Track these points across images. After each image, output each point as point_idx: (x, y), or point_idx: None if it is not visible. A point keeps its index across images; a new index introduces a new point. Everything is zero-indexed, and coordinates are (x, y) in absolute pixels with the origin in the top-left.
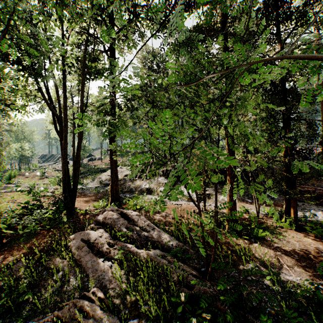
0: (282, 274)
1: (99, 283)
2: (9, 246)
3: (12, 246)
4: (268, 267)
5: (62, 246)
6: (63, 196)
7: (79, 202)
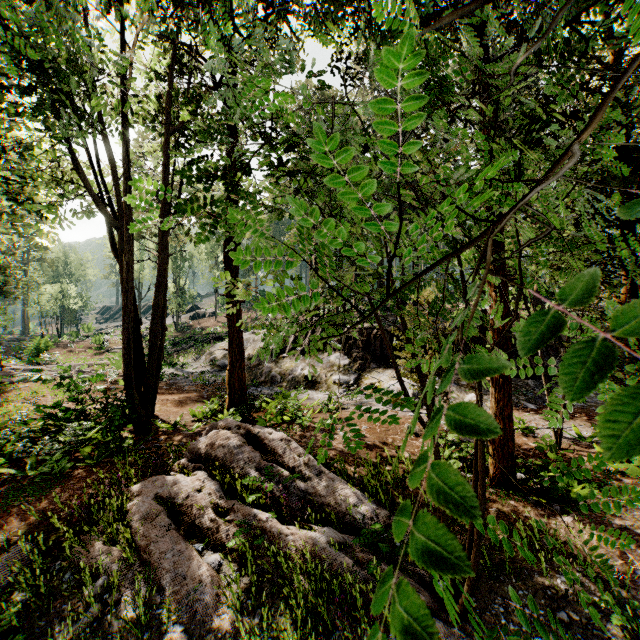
0: None
1: (187, 612)
2: (2, 506)
3: (8, 504)
4: (607, 583)
5: (113, 510)
6: (126, 393)
7: (164, 405)
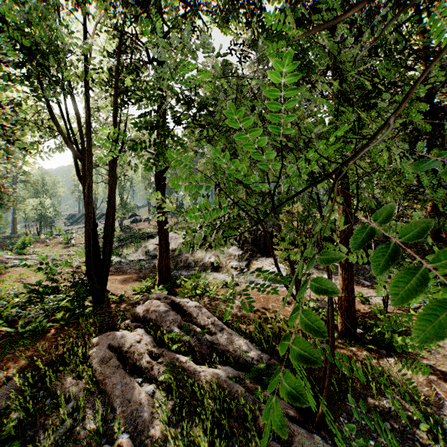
0: (444, 419)
1: (131, 424)
2: (2, 353)
3: (6, 352)
4: (417, 403)
5: (79, 355)
6: (87, 275)
7: (113, 283)
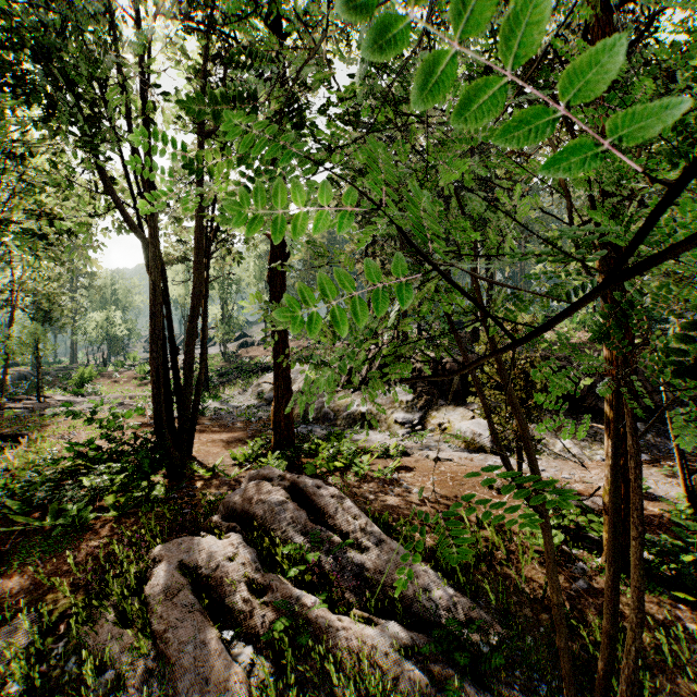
0: None
1: None
2: (13, 563)
3: (19, 562)
4: None
5: (130, 578)
6: (156, 433)
7: (204, 444)
